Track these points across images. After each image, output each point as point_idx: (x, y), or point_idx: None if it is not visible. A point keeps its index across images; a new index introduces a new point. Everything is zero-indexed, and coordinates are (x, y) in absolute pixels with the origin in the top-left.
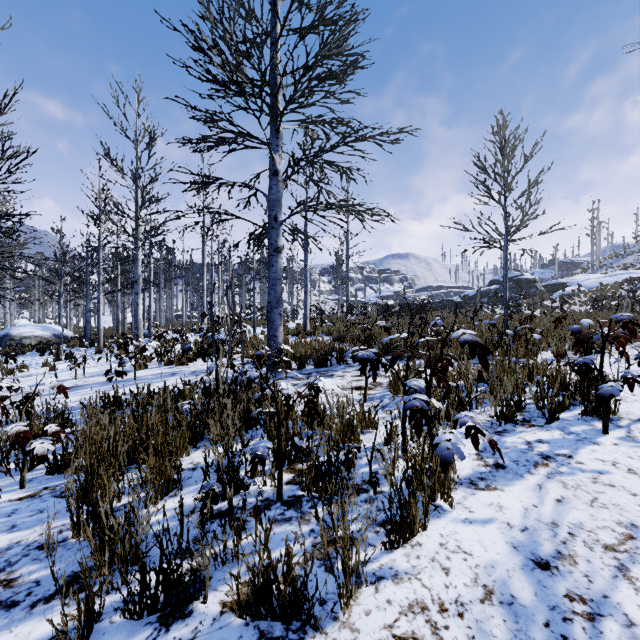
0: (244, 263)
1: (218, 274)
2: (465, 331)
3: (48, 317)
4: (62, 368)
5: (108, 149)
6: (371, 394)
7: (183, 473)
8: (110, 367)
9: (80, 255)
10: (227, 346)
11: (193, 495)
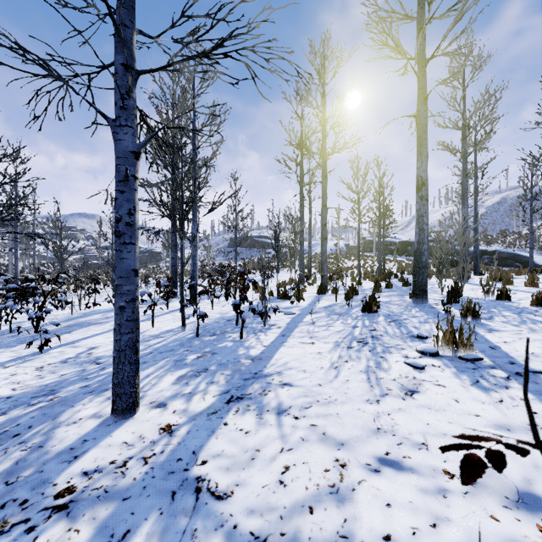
0: None
1: None
2: None
3: None
4: None
5: None
6: None
7: None
8: None
9: None
10: None
11: None
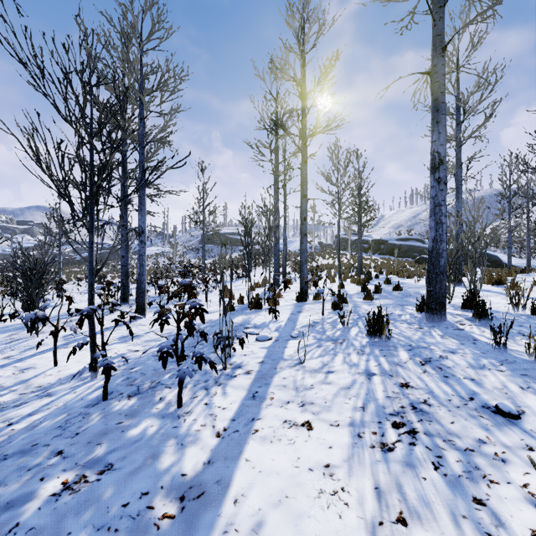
0: None
1: None
2: None
3: None
4: None
5: None
6: None
7: None
8: None
9: None
10: None
11: None
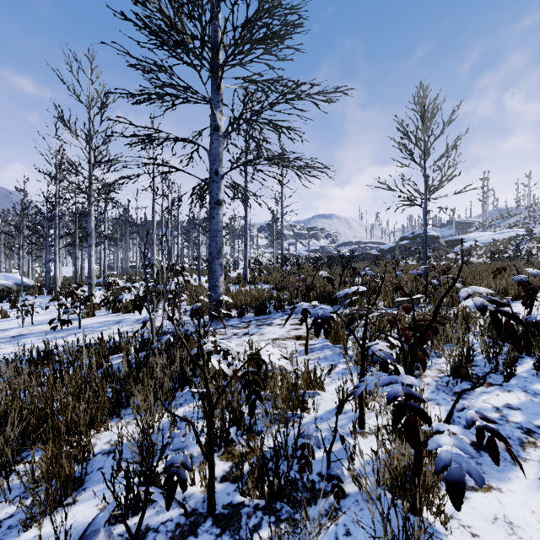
0: (192, 220)
1: (168, 229)
2: (478, 288)
3: (14, 267)
4: (15, 315)
5: (62, 111)
6: (311, 344)
7: (94, 460)
8: (58, 315)
9: (40, 211)
10: (171, 295)
11: (97, 502)
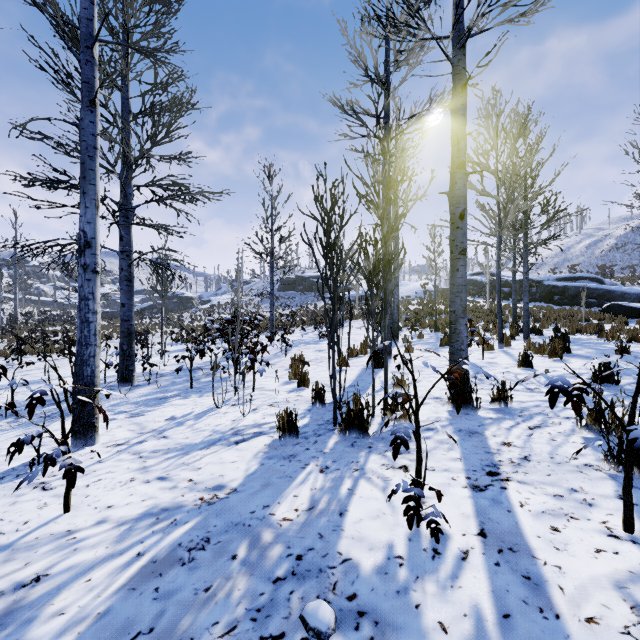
0: None
1: None
2: None
3: None
4: None
5: None
6: None
7: None
8: None
9: None
10: None
11: None
